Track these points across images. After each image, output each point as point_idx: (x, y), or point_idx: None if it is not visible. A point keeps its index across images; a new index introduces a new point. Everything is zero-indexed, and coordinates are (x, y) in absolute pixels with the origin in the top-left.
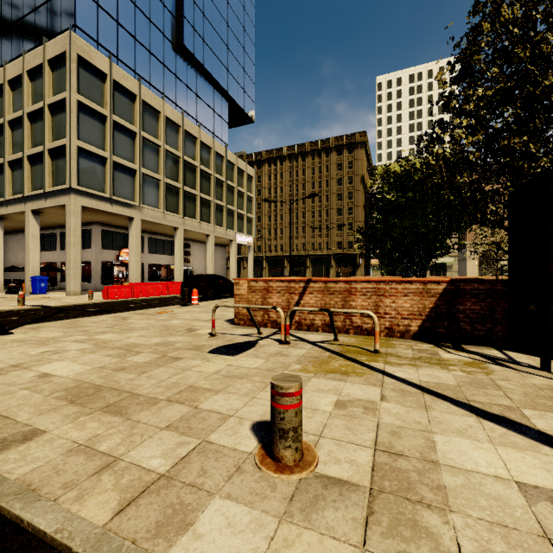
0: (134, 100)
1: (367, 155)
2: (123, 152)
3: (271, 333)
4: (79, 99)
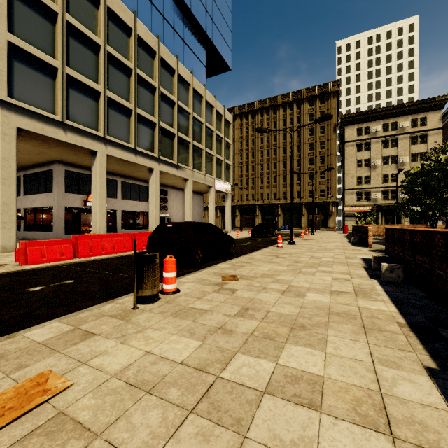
0: (97, 6)
1: (337, 106)
2: (81, 67)
3: None
4: None
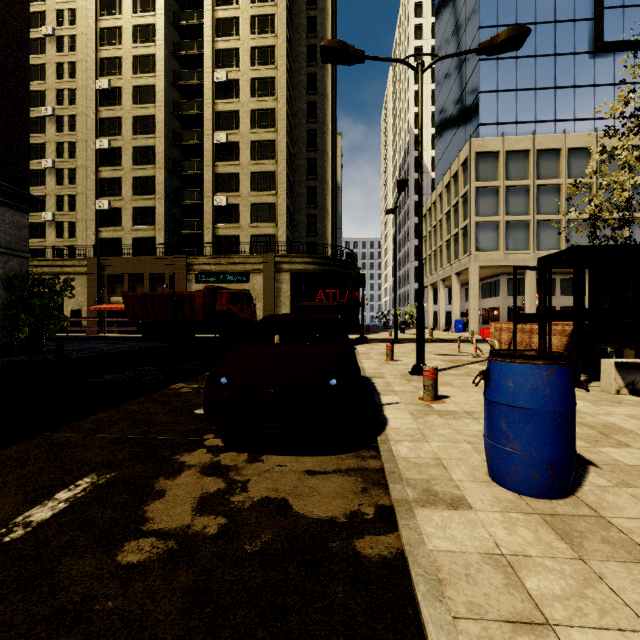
0: (528, 155)
1: None
2: (516, 209)
3: None
4: (476, 186)
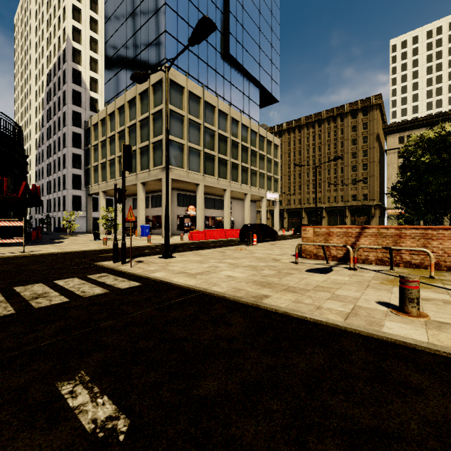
0: (199, 102)
1: (382, 114)
2: (193, 139)
3: (335, 263)
4: (170, 108)
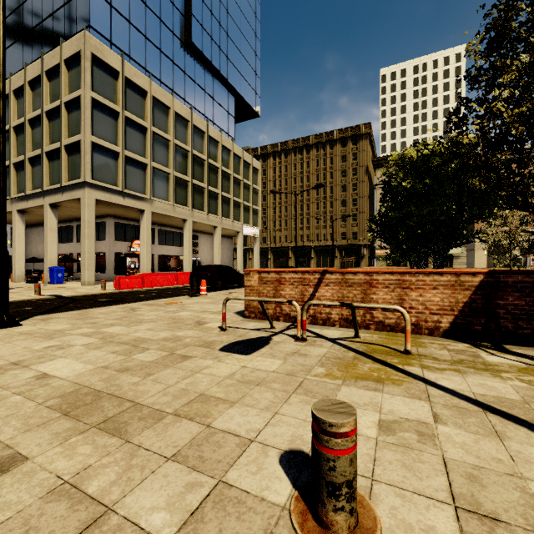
0: (145, 97)
1: (372, 146)
2: (134, 147)
3: (285, 327)
4: (93, 96)
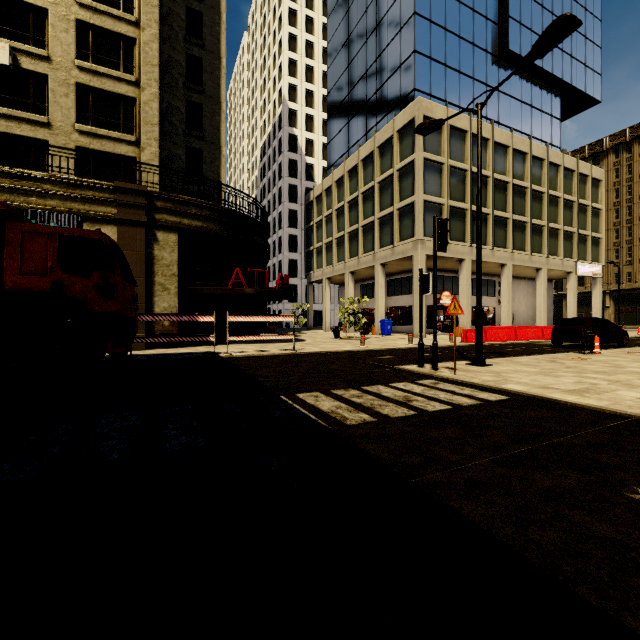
0: (464, 137)
1: None
2: (455, 194)
3: None
4: (424, 157)
